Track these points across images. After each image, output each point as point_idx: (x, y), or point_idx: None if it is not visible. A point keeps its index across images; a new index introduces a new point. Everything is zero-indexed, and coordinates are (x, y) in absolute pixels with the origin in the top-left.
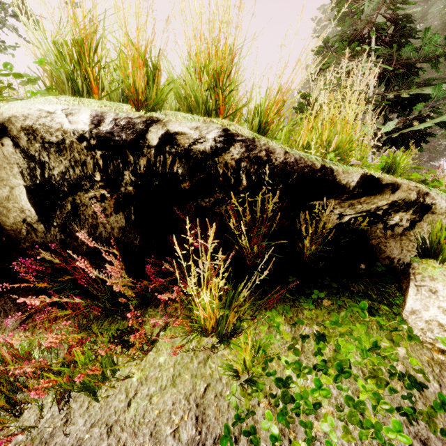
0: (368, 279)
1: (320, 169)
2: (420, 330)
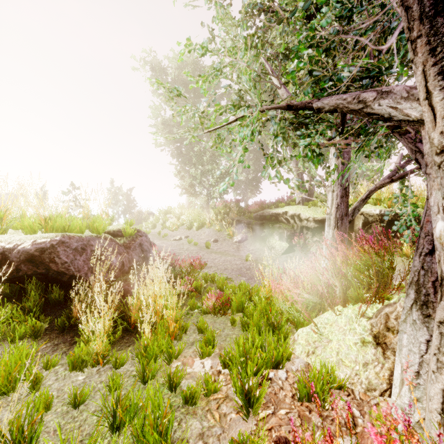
0: None
1: None
2: None
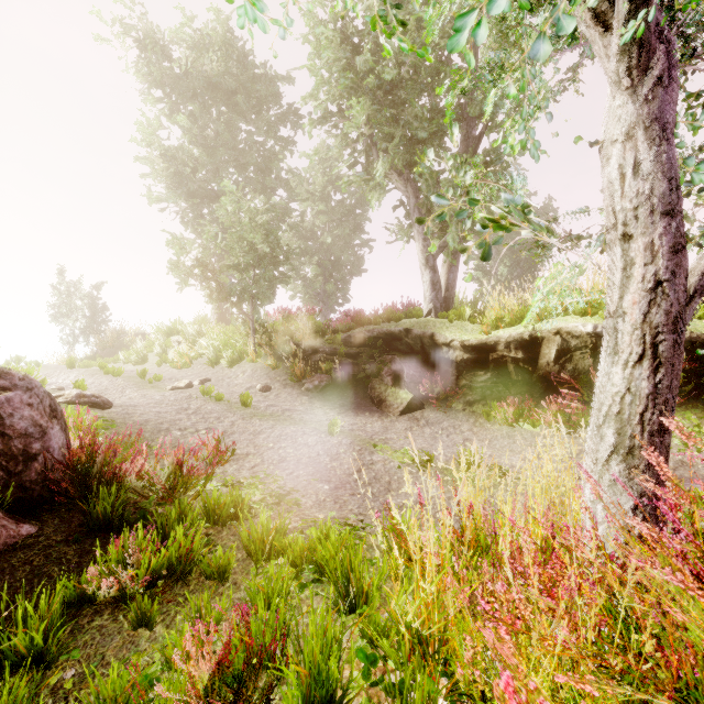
0: None
1: None
2: None
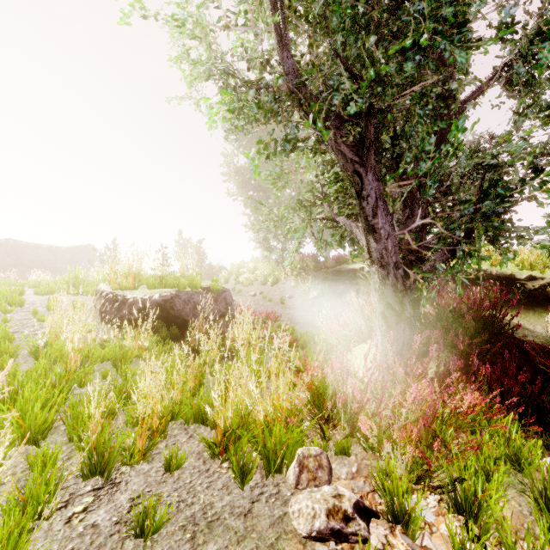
0: (545, 307)
1: (509, 275)
2: (547, 319)
